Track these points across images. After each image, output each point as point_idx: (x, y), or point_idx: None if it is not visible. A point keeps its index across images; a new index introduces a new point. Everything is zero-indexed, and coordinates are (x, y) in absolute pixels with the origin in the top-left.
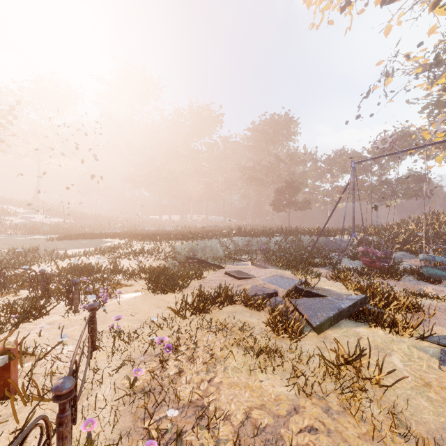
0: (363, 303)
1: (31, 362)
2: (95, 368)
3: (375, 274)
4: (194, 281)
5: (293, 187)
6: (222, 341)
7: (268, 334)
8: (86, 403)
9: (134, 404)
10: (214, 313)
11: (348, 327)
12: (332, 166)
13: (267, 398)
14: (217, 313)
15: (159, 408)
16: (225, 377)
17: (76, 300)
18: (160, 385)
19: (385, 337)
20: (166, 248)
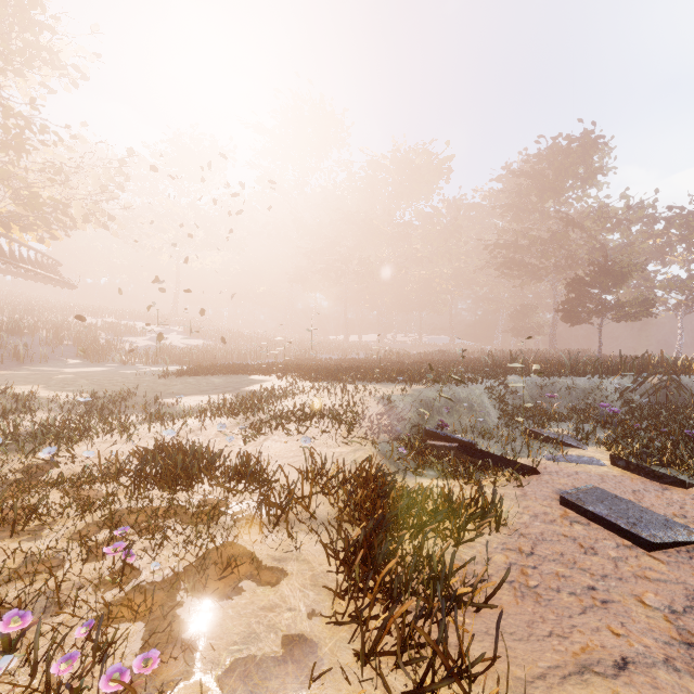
0: None
1: None
2: None
3: None
4: (478, 538)
5: (611, 272)
6: None
7: None
8: None
9: None
10: None
11: None
12: (692, 227)
13: None
14: None
15: None
16: None
17: None
18: None
19: None
20: (371, 404)
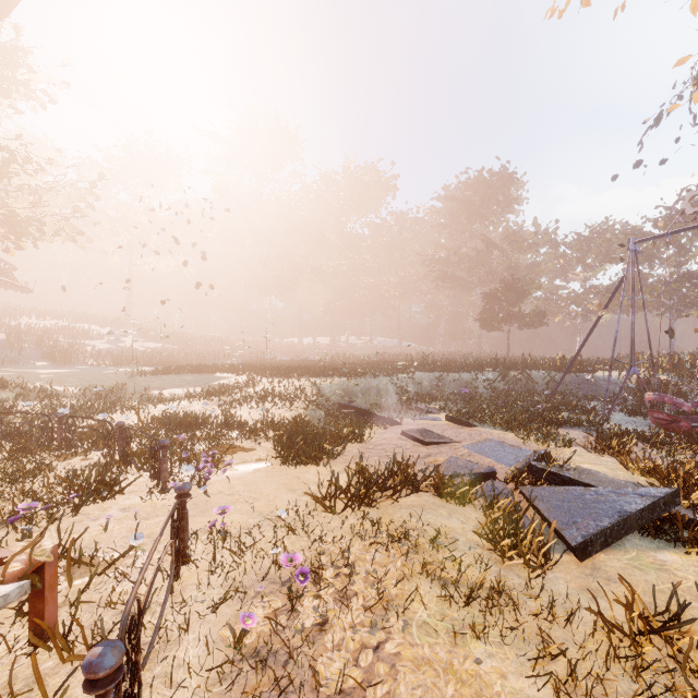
0: (670, 504)
1: (87, 577)
2: (179, 602)
3: (679, 445)
4: (350, 446)
5: (515, 289)
6: (399, 564)
7: (483, 554)
8: (159, 670)
9: (240, 683)
10: (385, 506)
11: (641, 550)
12: (586, 252)
13: None
14: (390, 508)
15: None
16: (406, 643)
17: (164, 472)
18: (287, 648)
19: None
20: (307, 389)
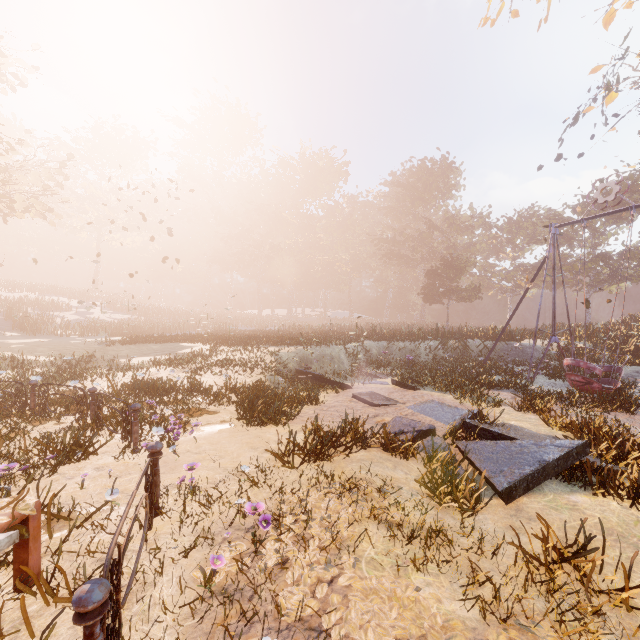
0: (581, 453)
1: (66, 530)
2: (154, 548)
3: (592, 403)
4: (306, 408)
5: (453, 266)
6: (350, 510)
7: (423, 500)
8: (136, 608)
9: (210, 616)
10: (338, 461)
11: (557, 493)
12: (515, 234)
13: (430, 625)
14: (342, 462)
15: (248, 628)
16: (356, 577)
17: (135, 434)
18: (252, 585)
19: (624, 514)
20: (267, 357)
